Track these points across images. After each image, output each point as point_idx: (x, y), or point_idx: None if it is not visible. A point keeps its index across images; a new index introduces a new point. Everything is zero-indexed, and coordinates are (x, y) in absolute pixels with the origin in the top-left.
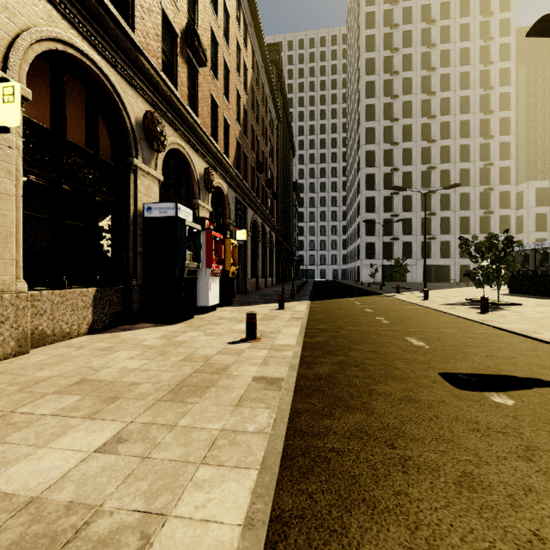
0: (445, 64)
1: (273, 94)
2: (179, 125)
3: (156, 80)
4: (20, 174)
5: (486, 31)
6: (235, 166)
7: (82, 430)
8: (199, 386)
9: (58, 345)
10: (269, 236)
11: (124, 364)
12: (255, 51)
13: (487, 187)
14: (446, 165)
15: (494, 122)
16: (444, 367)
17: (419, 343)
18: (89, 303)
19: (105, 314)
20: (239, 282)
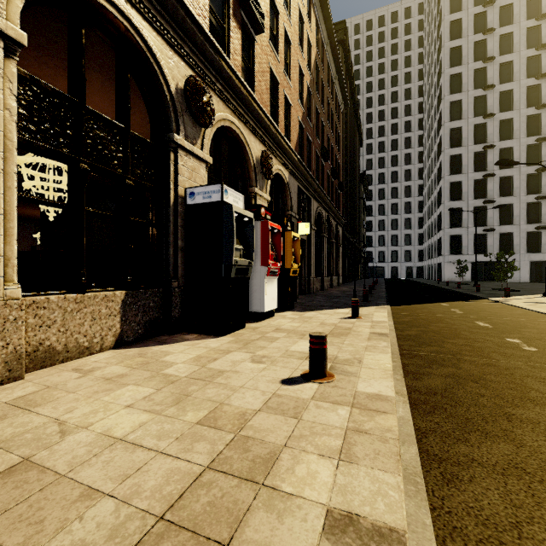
0: None
1: (340, 75)
2: (231, 99)
3: (201, 39)
4: (12, 143)
5: None
6: (297, 151)
7: None
8: (202, 535)
9: (69, 364)
10: (335, 231)
11: (111, 422)
12: (320, 27)
13: None
14: None
15: None
16: None
17: None
18: (117, 310)
19: (138, 322)
20: (302, 281)
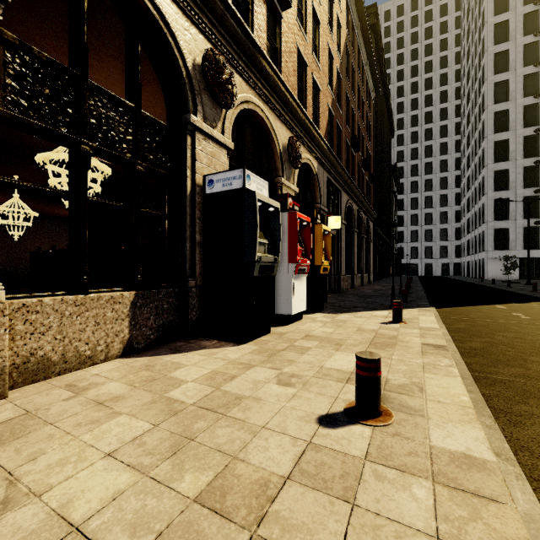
0: None
1: (371, 60)
2: (255, 79)
3: (221, 9)
4: None
5: None
6: (326, 140)
7: None
8: None
9: (66, 378)
10: (366, 226)
11: (77, 485)
12: (350, 8)
13: None
14: None
15: None
16: None
17: None
18: (125, 313)
19: (149, 326)
20: (331, 279)
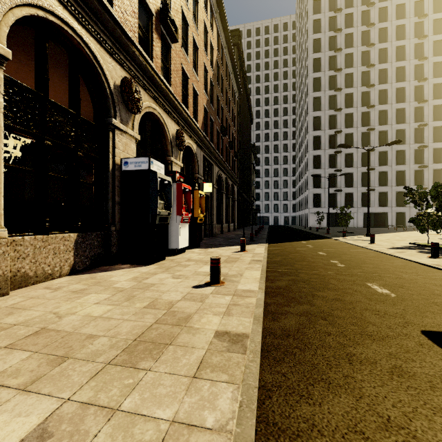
0: (383, 40)
1: (235, 71)
2: (153, 92)
3: (133, 50)
4: (0, 128)
5: (420, 9)
6: (202, 129)
7: (6, 411)
8: (157, 343)
9: (39, 285)
10: (231, 189)
11: (89, 310)
12: (220, 34)
13: (421, 145)
14: (384, 126)
15: (428, 88)
16: (424, 323)
17: (383, 290)
18: (71, 247)
19: (86, 256)
20: (206, 227)
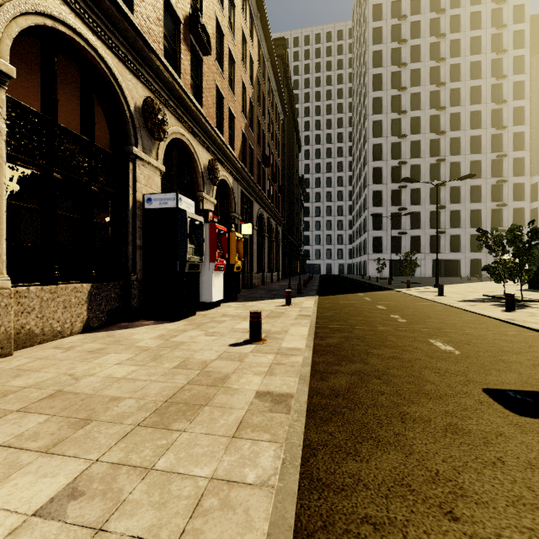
0: (455, 54)
1: (279, 88)
2: (182, 114)
3: (157, 65)
4: (2, 158)
5: (499, 18)
6: (240, 159)
7: (30, 472)
8: (191, 404)
9: (47, 345)
10: (275, 231)
11: (110, 371)
12: (261, 44)
13: (500, 179)
14: (456, 157)
15: (507, 112)
16: (487, 381)
17: (447, 347)
18: (84, 300)
19: (101, 310)
20: (245, 276)
